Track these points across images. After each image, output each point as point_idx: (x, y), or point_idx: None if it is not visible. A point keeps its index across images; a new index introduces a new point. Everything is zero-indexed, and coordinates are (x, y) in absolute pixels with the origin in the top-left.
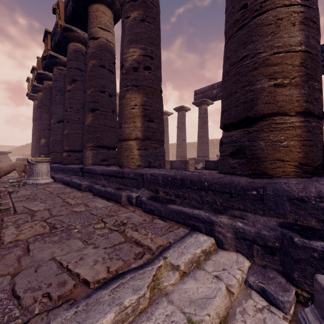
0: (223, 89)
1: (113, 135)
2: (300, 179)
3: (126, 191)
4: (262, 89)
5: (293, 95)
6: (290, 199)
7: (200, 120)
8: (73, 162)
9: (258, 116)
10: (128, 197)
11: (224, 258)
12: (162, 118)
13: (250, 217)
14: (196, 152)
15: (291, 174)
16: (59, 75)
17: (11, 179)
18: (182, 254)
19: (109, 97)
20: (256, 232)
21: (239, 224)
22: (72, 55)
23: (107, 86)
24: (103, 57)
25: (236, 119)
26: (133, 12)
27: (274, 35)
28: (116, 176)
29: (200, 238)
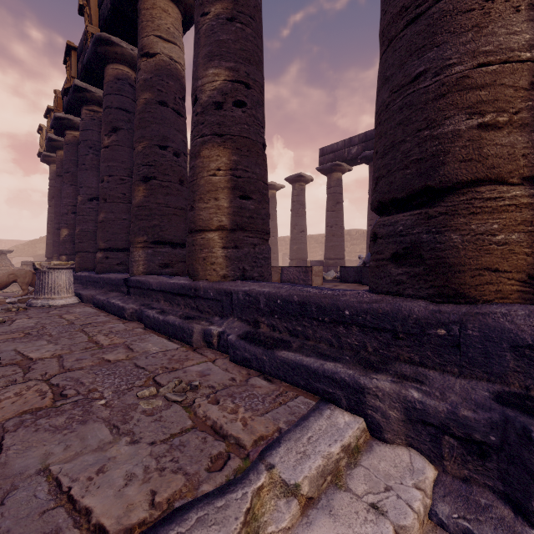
0: (378, 137)
1: (182, 222)
2: (533, 307)
3: (202, 322)
4: (455, 134)
5: (517, 146)
6: (516, 347)
7: (330, 197)
8: (114, 269)
9: (448, 186)
10: (205, 334)
11: (385, 462)
12: (265, 192)
13: (434, 379)
14: (322, 250)
15: (512, 296)
16: (92, 121)
17: (10, 298)
18: (304, 458)
19: (174, 157)
20: (449, 411)
21: (413, 392)
22: (111, 85)
23: (171, 137)
24: (163, 88)
25: (403, 192)
26: (215, 4)
27: (479, 31)
28: (185, 294)
29: (337, 418)
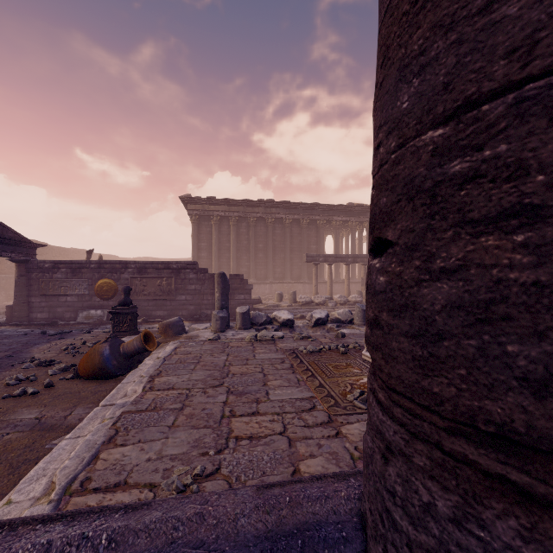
0: None
1: None
2: None
3: None
4: None
5: None
6: None
7: None
8: None
9: None
10: None
11: None
12: (480, 157)
13: None
14: None
15: None
16: None
17: None
18: None
19: None
20: None
21: None
22: None
23: None
24: None
25: None
26: None
27: None
28: None
29: None
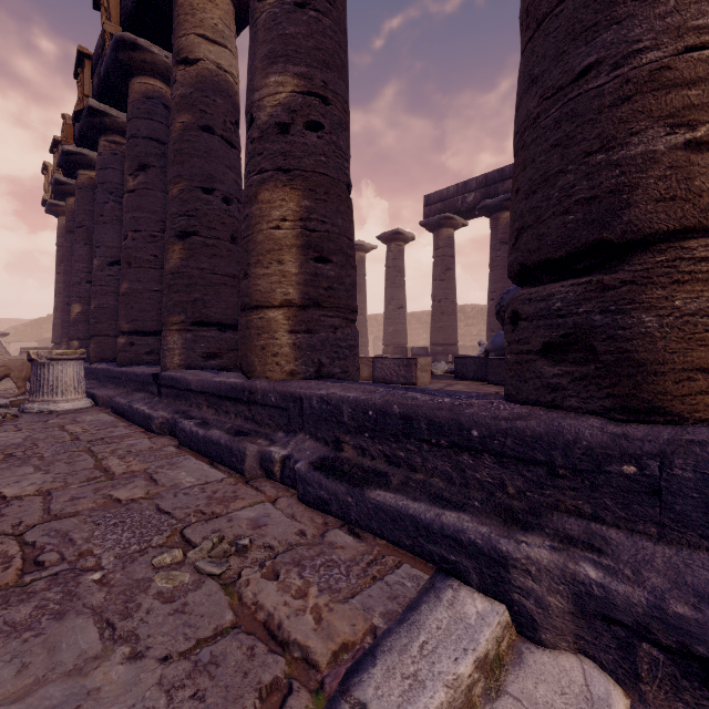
0: (519, 168)
1: (234, 295)
2: None
3: (259, 441)
4: (648, 158)
5: None
6: None
7: (438, 262)
8: (142, 360)
9: (636, 239)
10: (263, 458)
11: (545, 686)
12: (351, 252)
13: (618, 545)
14: (427, 333)
15: None
16: (113, 156)
17: None
18: (416, 688)
19: (223, 204)
20: (649, 604)
21: (587, 568)
22: (138, 106)
23: (219, 177)
24: (208, 108)
25: (562, 250)
26: None
27: None
28: (236, 398)
29: (464, 605)
